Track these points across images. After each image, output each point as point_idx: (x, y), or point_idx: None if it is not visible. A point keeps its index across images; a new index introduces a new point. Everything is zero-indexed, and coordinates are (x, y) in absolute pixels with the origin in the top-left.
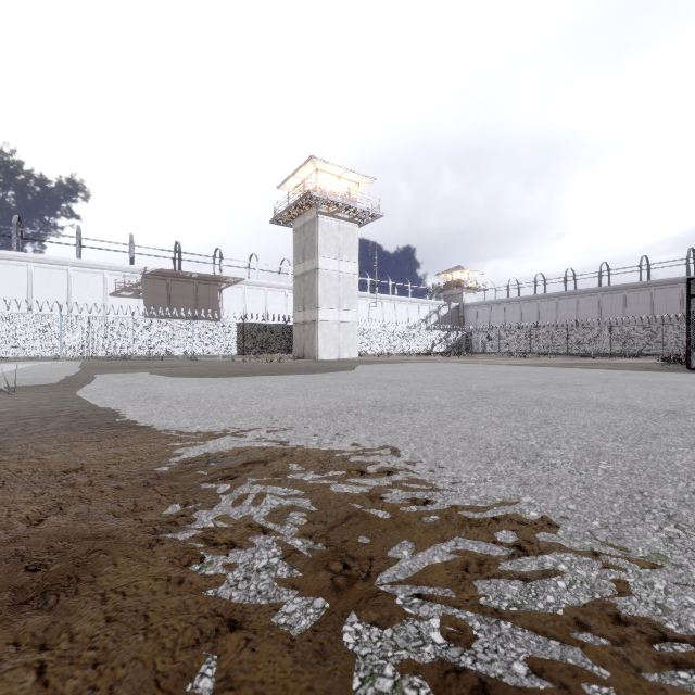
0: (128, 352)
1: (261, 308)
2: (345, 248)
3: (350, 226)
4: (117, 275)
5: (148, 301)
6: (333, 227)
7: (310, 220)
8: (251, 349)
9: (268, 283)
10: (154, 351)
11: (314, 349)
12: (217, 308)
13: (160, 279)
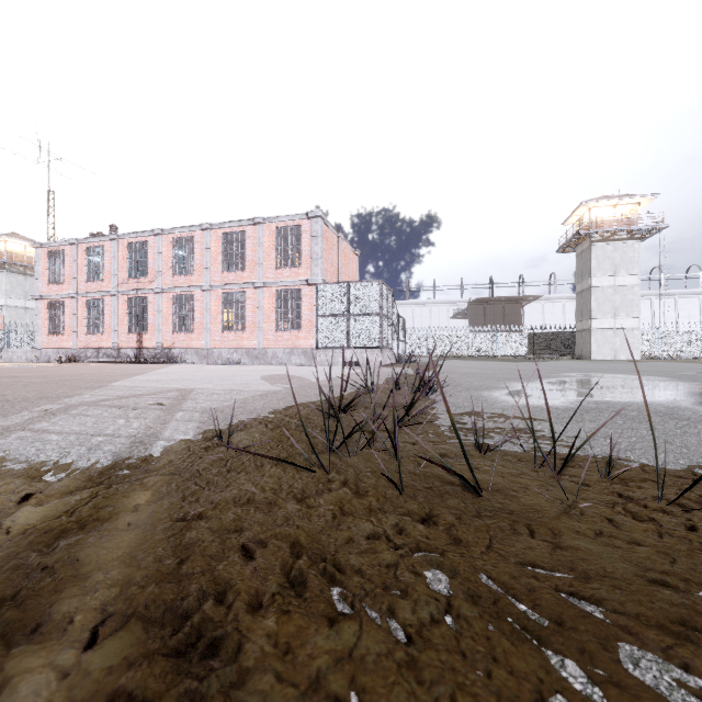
0: (458, 353)
1: (558, 318)
2: (622, 264)
3: (628, 244)
4: (454, 305)
5: (471, 320)
6: (608, 250)
7: (585, 249)
8: (539, 351)
9: (565, 296)
10: (472, 353)
11: (588, 351)
12: (519, 321)
13: (478, 305)
